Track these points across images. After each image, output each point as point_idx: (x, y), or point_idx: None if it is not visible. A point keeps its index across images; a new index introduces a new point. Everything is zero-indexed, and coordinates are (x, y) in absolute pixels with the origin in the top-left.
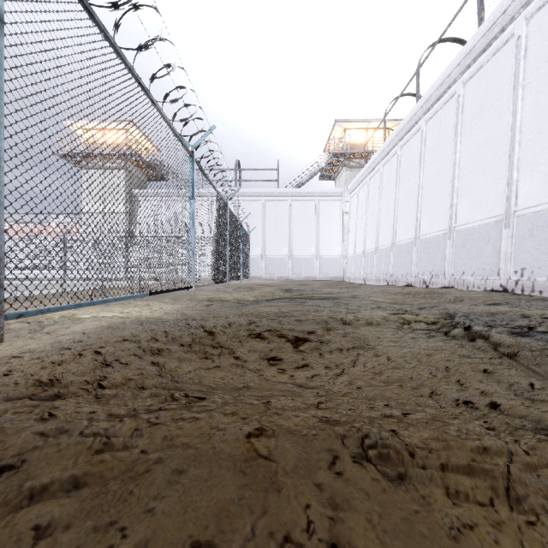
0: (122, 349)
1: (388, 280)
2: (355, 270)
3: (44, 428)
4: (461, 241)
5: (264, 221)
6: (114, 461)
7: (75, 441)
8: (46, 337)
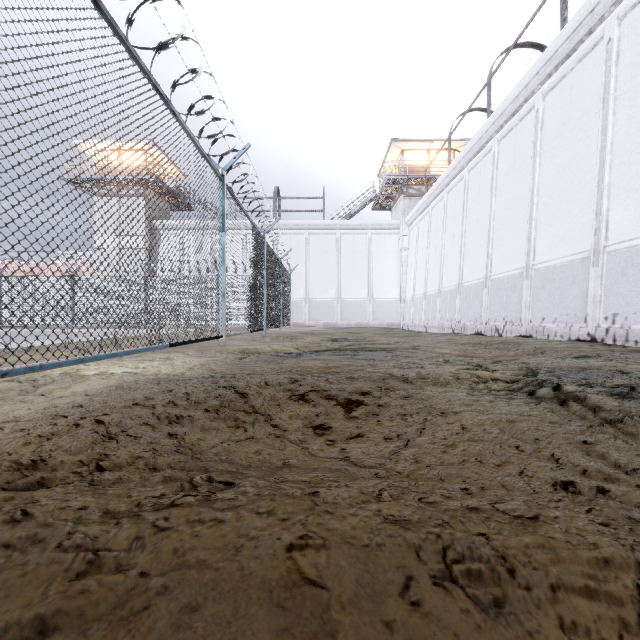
0: (132, 417)
1: (453, 327)
2: (415, 315)
3: (11, 537)
4: (541, 282)
5: (307, 258)
6: (100, 591)
7: (49, 559)
8: (40, 400)
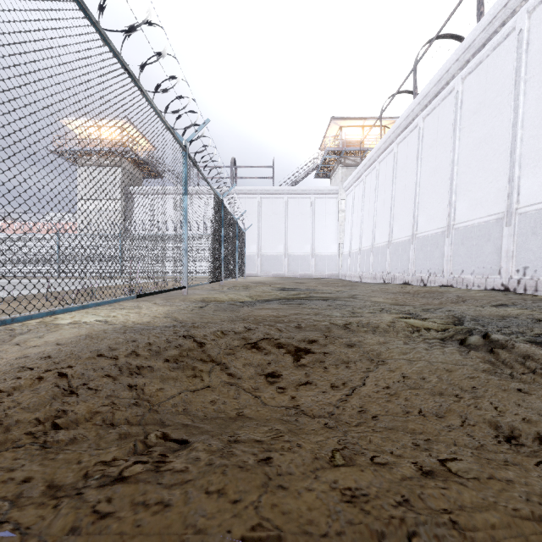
0: (95, 369)
1: (384, 278)
2: (351, 267)
3: None
4: (460, 239)
5: (259, 218)
6: None
7: None
8: (14, 350)
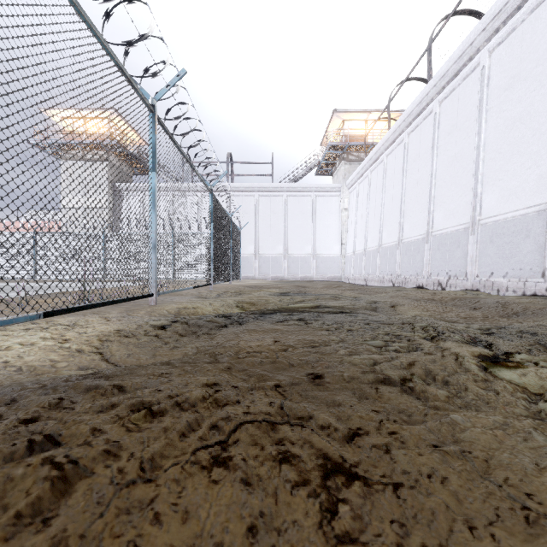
0: None
1: (394, 281)
2: (355, 269)
3: None
4: (489, 237)
5: (257, 217)
6: None
7: None
8: None
